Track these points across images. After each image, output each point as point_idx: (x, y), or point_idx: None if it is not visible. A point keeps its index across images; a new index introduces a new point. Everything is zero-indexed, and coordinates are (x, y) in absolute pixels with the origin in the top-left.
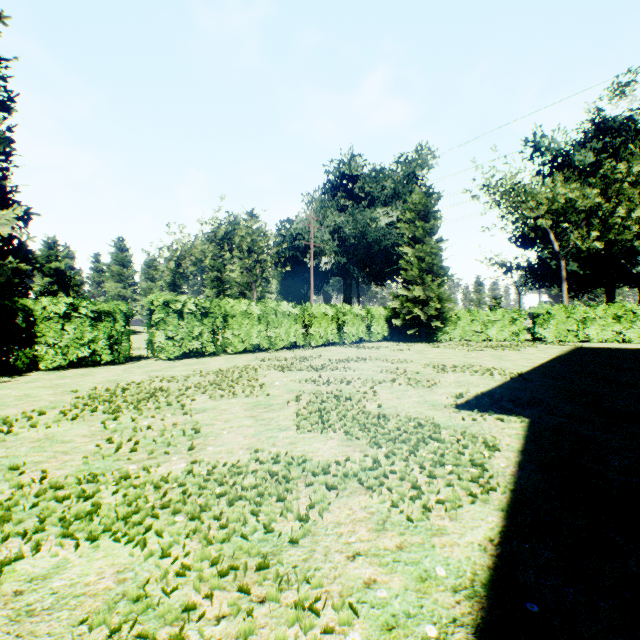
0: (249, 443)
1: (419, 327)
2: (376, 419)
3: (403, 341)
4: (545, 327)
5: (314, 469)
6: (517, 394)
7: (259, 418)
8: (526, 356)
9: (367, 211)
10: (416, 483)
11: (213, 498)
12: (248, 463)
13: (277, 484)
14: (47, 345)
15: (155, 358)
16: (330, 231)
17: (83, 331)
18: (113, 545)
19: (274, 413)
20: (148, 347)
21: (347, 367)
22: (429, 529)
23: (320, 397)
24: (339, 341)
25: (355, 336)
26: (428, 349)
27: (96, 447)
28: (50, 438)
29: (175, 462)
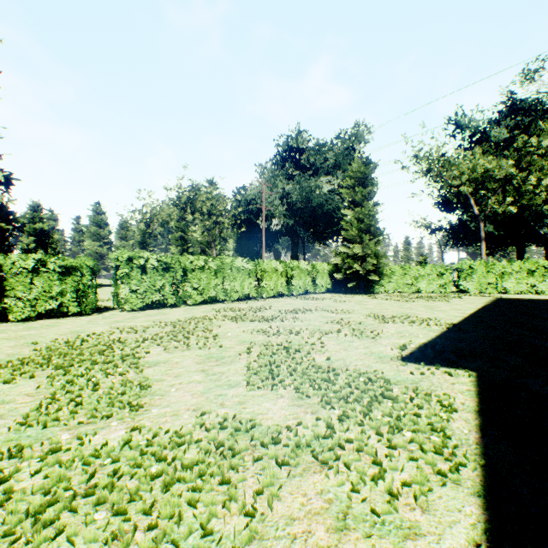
0: (196, 403)
1: (358, 280)
2: (326, 374)
3: (344, 293)
4: (468, 280)
5: (263, 437)
6: (457, 345)
7: (210, 372)
8: (455, 307)
9: (312, 179)
10: (376, 458)
11: (146, 481)
12: (192, 430)
13: (222, 458)
14: (16, 298)
15: (121, 309)
16: (280, 197)
17: (51, 285)
18: None
19: (225, 367)
20: (114, 299)
21: (295, 318)
22: (399, 527)
23: (270, 349)
24: (288, 293)
25: (302, 288)
26: (367, 300)
27: (35, 409)
28: None
29: (114, 428)
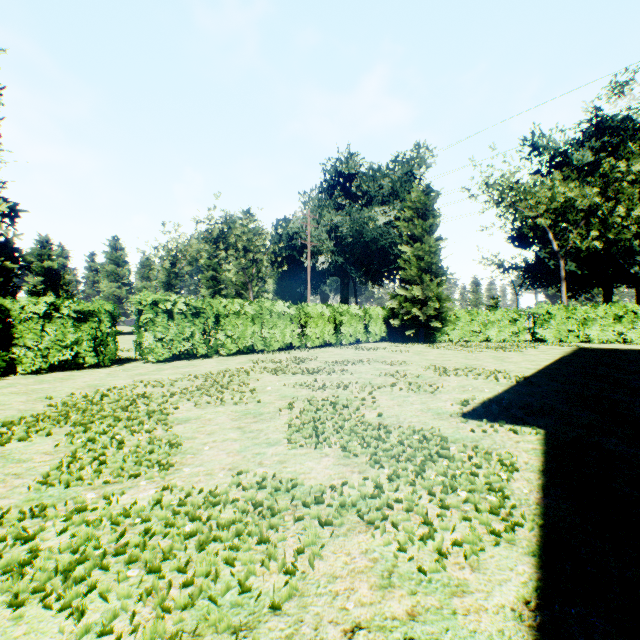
0: (232, 462)
1: (418, 327)
2: (376, 431)
3: (401, 342)
4: (545, 327)
5: (305, 496)
6: (526, 400)
7: (247, 430)
8: (529, 358)
9: (364, 210)
10: (427, 517)
11: (180, 540)
12: (228, 489)
13: (260, 518)
14: (26, 347)
15: (144, 360)
16: (327, 230)
17: (65, 332)
18: (41, 614)
19: (264, 424)
20: (136, 349)
21: (344, 370)
22: (447, 585)
23: (315, 404)
24: (336, 342)
25: (352, 337)
26: (427, 350)
27: (55, 468)
28: (5, 456)
29: (143, 488)
